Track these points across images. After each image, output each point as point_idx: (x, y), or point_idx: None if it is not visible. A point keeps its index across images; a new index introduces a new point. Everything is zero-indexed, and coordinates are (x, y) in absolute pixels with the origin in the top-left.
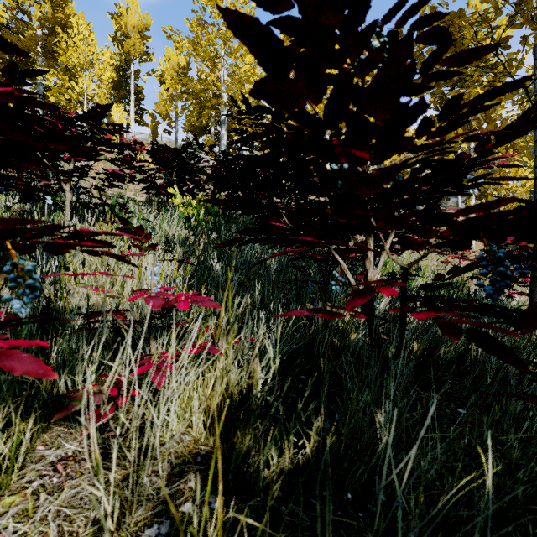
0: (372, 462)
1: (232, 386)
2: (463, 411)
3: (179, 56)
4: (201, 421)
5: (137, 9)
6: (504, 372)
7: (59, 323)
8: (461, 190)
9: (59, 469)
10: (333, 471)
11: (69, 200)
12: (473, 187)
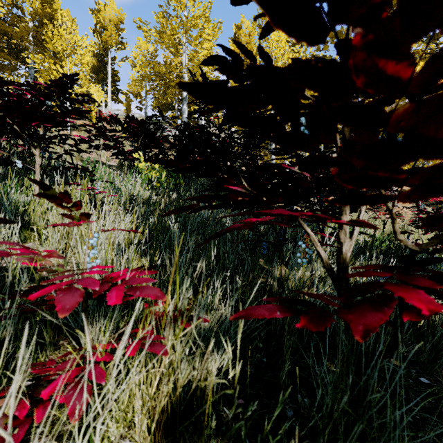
0: None
1: (180, 388)
2: (426, 380)
3: (148, 44)
4: (145, 424)
5: (113, 6)
6: None
7: None
8: None
9: None
10: None
11: (38, 163)
12: None
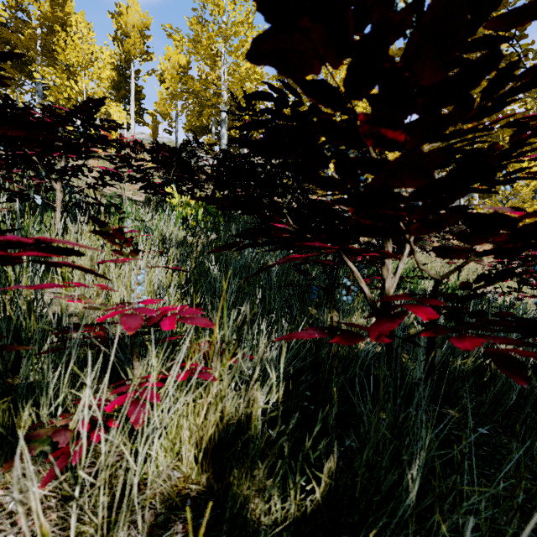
0: (397, 517)
1: (227, 416)
2: (484, 431)
3: (180, 55)
4: (192, 455)
5: (137, 8)
6: (530, 388)
7: (23, 343)
8: (492, 187)
9: (18, 522)
10: (346, 516)
11: (59, 199)
12: (505, 183)
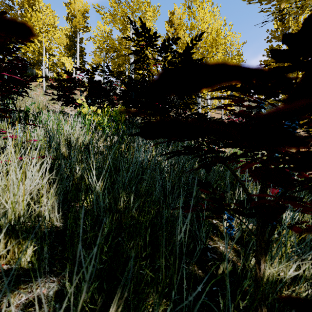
0: None
1: None
2: None
3: (105, 26)
4: None
5: (80, 0)
6: None
7: None
8: None
9: None
10: None
11: None
12: None
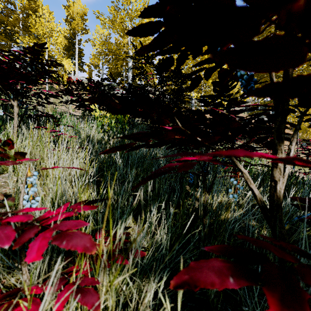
0: None
1: None
2: None
3: (104, 30)
4: None
5: (79, 3)
6: None
7: None
8: None
9: None
10: None
11: (16, 112)
12: None
